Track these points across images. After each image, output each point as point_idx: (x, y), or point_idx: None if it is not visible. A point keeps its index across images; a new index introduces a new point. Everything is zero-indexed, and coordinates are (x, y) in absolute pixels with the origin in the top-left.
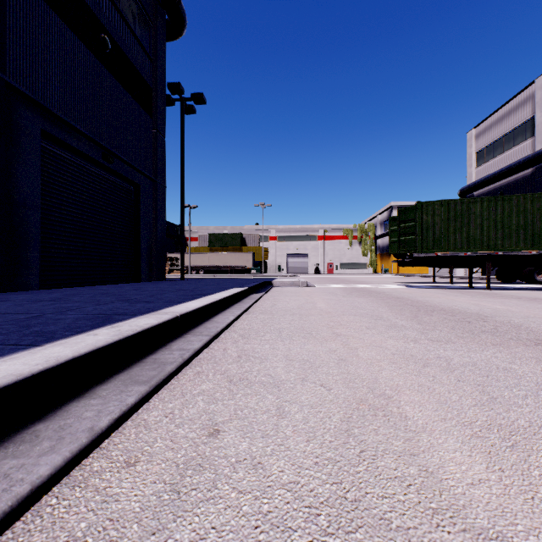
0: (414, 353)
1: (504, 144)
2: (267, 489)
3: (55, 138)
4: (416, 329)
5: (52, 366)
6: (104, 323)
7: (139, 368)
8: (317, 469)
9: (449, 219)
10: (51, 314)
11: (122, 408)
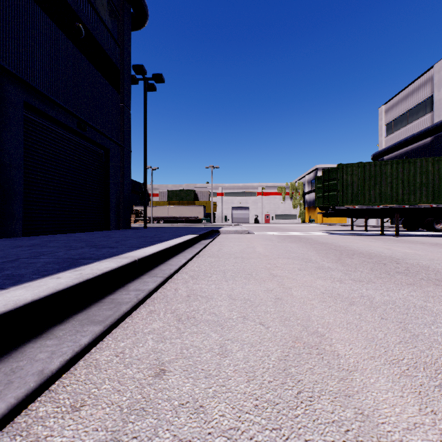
0: (341, 292)
1: (408, 117)
2: (207, 437)
3: (37, 109)
4: (340, 271)
5: (10, 309)
6: (70, 266)
7: (97, 308)
8: (256, 413)
9: (365, 178)
10: (25, 258)
11: (75, 349)
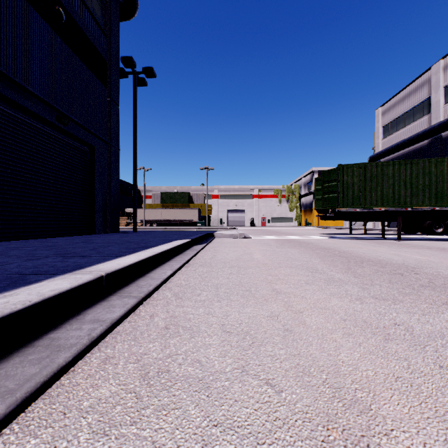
0: (366, 318)
1: (405, 120)
2: None
3: (7, 98)
4: (355, 284)
5: None
6: (6, 287)
7: (18, 360)
8: None
9: (366, 180)
10: None
11: None
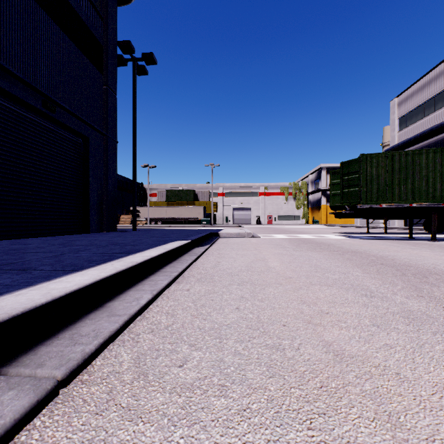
0: None
1: (425, 110)
2: None
3: None
4: None
5: None
6: None
7: None
8: None
9: (393, 171)
10: None
11: None
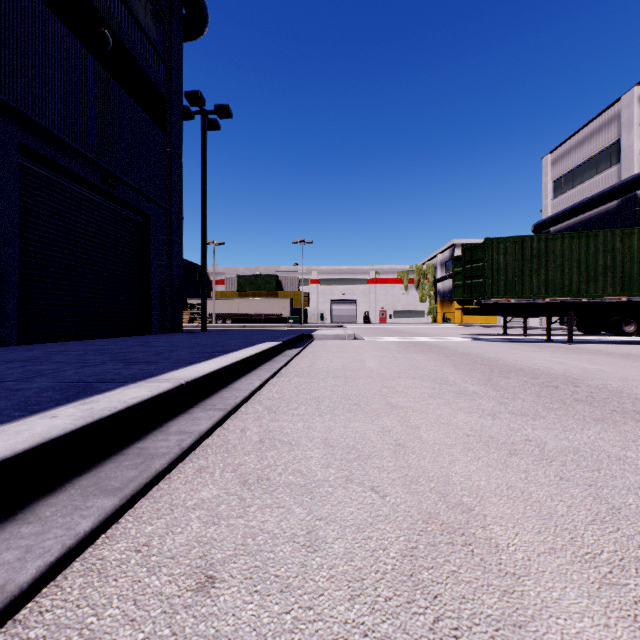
0: (494, 434)
1: (585, 172)
2: None
3: (40, 155)
4: (492, 398)
5: None
6: (78, 395)
7: (114, 465)
8: None
9: (524, 259)
10: (12, 382)
11: (66, 542)
